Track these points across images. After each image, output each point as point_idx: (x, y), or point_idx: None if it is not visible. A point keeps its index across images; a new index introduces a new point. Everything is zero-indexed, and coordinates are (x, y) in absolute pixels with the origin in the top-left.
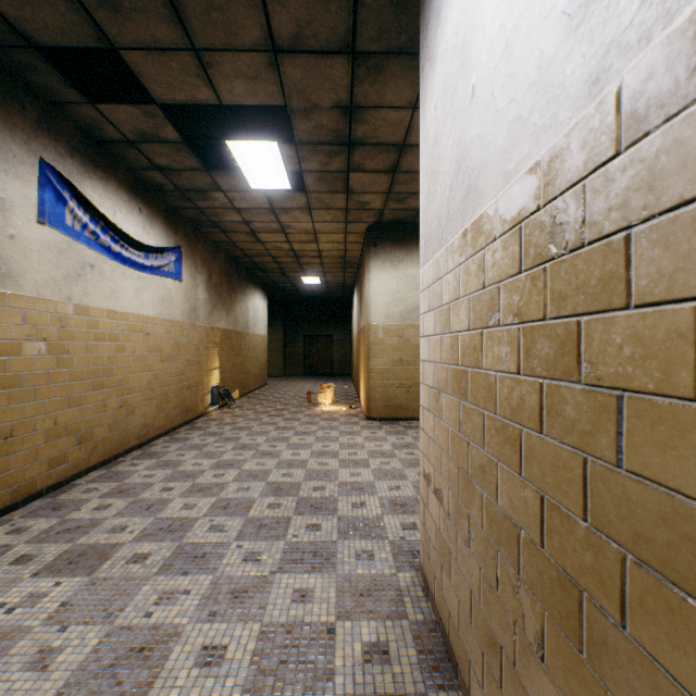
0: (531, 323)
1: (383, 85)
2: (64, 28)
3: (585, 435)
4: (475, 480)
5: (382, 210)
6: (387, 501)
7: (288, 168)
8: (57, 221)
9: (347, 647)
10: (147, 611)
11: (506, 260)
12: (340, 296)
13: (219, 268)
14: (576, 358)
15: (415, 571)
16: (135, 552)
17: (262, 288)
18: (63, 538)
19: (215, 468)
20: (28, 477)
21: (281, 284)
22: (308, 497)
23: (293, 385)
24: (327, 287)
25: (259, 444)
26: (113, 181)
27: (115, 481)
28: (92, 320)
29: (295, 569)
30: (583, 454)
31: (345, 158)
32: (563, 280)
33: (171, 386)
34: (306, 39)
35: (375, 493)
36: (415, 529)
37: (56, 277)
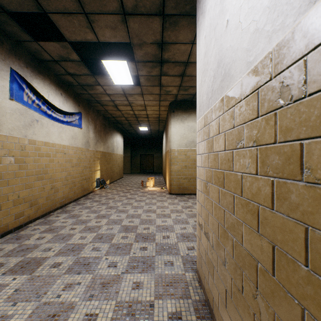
0: (265, 145)
1: (177, 31)
2: (20, 2)
3: (306, 213)
4: (228, 231)
5: (177, 95)
6: (180, 235)
7: (132, 74)
8: (19, 98)
9: (160, 315)
10: (58, 294)
11: (248, 111)
12: (157, 136)
13: (100, 122)
14: (299, 166)
15: (194, 272)
16: (54, 262)
17: (120, 132)
18: (20, 254)
19: (97, 218)
20: (4, 223)
21: (129, 130)
22: (141, 233)
23: (135, 178)
24: (151, 132)
25: (118, 206)
26: (48, 80)
27: (48, 224)
28: (37, 147)
29: (134, 271)
30: (305, 225)
31: (159, 69)
32: (289, 119)
33: (76, 178)
34: (139, 8)
35: (174, 231)
36: (194, 249)
37: (18, 126)
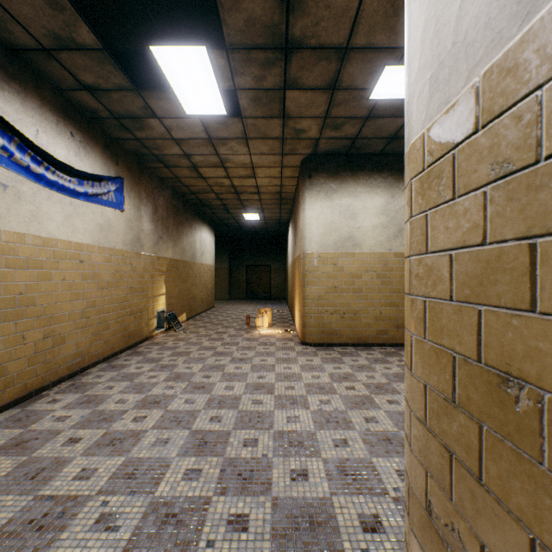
0: None
1: None
2: None
3: None
4: None
5: (317, 139)
6: (334, 468)
7: (221, 85)
8: None
9: None
10: None
11: None
12: (277, 231)
13: (165, 202)
14: None
15: None
16: None
17: (209, 224)
18: None
19: (139, 407)
20: None
21: (225, 220)
22: (236, 458)
23: (235, 308)
24: (266, 223)
25: (193, 373)
26: (35, 98)
27: (21, 426)
28: (4, 244)
29: None
30: None
31: (281, 69)
32: None
33: (111, 313)
34: None
35: (318, 451)
36: (381, 530)
37: None
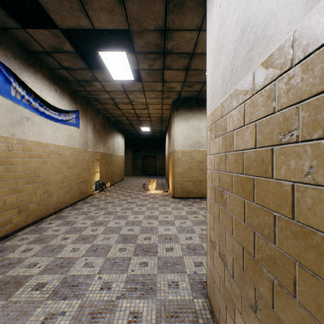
0: None
1: (183, 15)
2: None
3: None
4: (263, 265)
5: (180, 91)
6: (185, 247)
7: (132, 67)
8: (5, 93)
9: None
10: None
11: (310, 80)
12: (159, 137)
13: (99, 122)
14: None
15: (204, 297)
16: (38, 282)
17: (122, 133)
18: None
19: (93, 225)
20: None
21: (131, 131)
22: (141, 244)
23: (136, 180)
24: (153, 132)
25: (117, 211)
26: (40, 74)
27: (38, 233)
28: (27, 147)
29: (131, 295)
30: None
31: (161, 61)
32: None
33: (73, 181)
34: None
35: (178, 241)
36: (202, 266)
37: (5, 123)
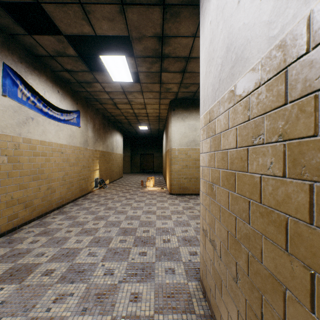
0: (298, 140)
1: (179, 23)
2: None
3: None
4: (242, 242)
5: (177, 92)
6: (181, 239)
7: (131, 70)
8: (12, 95)
9: None
10: (48, 307)
11: (270, 98)
12: (157, 135)
13: (99, 121)
14: None
15: (198, 281)
16: (47, 269)
17: (120, 131)
18: (10, 260)
19: (94, 219)
20: None
21: (129, 129)
22: (140, 236)
23: (134, 177)
24: (151, 131)
25: (117, 207)
26: (44, 76)
27: (43, 227)
28: (32, 145)
29: (132, 279)
30: None
31: (159, 65)
32: None
33: (74, 178)
34: None
35: (175, 234)
36: (196, 255)
37: (12, 124)
